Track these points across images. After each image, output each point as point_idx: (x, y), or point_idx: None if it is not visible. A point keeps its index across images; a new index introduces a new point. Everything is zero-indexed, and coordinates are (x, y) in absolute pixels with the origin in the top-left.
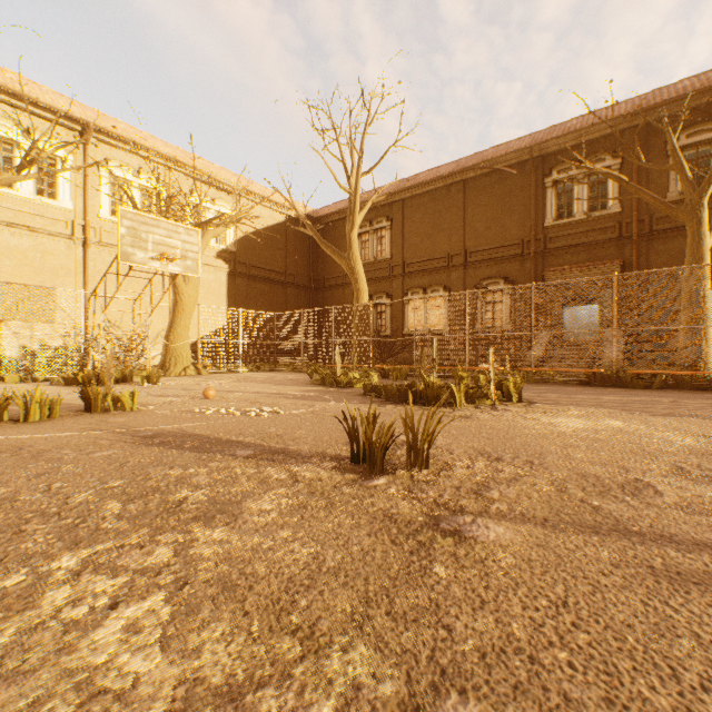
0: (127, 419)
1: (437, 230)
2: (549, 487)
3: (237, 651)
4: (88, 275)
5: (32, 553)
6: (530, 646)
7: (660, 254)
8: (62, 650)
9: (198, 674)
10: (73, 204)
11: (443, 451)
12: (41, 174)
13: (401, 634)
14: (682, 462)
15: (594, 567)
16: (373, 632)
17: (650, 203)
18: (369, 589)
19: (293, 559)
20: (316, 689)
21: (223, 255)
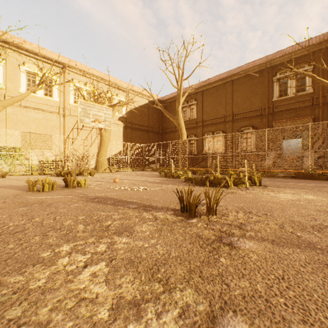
0: (83, 191)
1: (219, 104)
2: (275, 226)
3: (136, 287)
4: (65, 129)
5: (52, 244)
6: (265, 295)
7: None
8: (68, 281)
9: (121, 295)
10: (59, 99)
11: (223, 208)
12: (47, 87)
13: (206, 286)
14: None
15: (297, 263)
16: (193, 284)
17: None
18: (191, 266)
19: (157, 251)
20: (170, 304)
21: (121, 119)
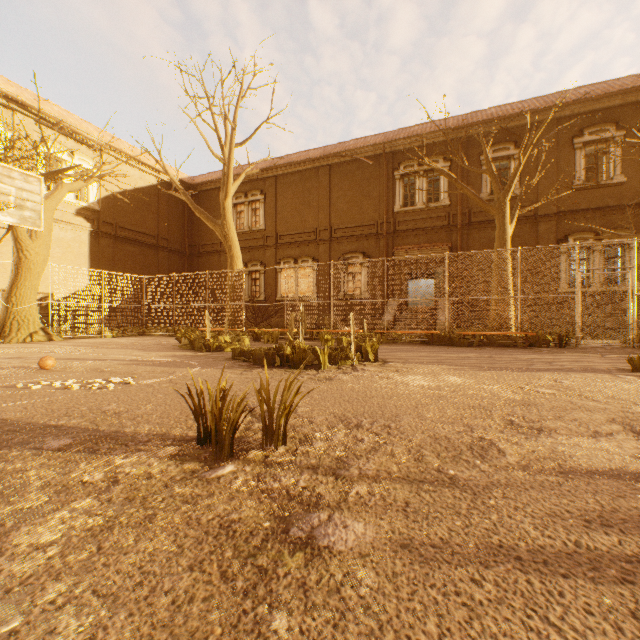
0: None
1: (307, 207)
2: (407, 457)
3: None
4: None
5: None
6: None
7: (476, 240)
8: None
9: None
10: None
11: (304, 420)
12: None
13: None
14: (511, 415)
15: (465, 573)
16: None
17: (471, 198)
18: None
19: None
20: None
21: (84, 212)
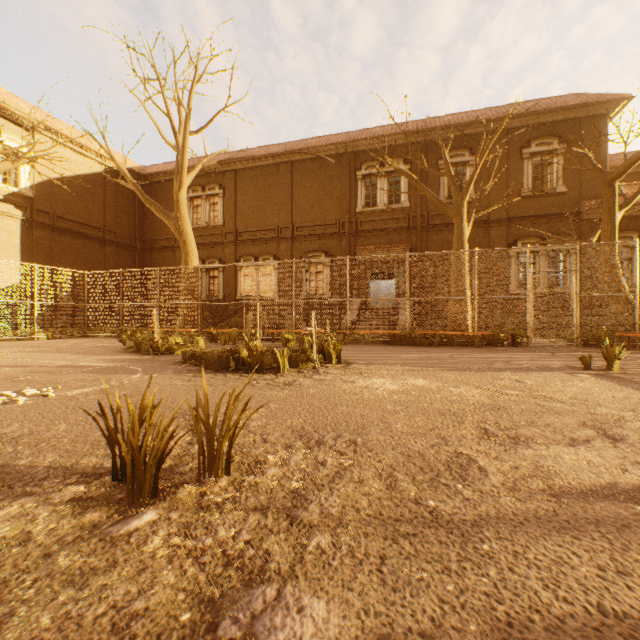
0: None
1: (268, 204)
2: (378, 485)
3: None
4: None
5: None
6: None
7: (434, 242)
8: None
9: None
10: None
11: (256, 437)
12: None
13: None
14: (483, 421)
15: None
16: None
17: (431, 199)
18: None
19: None
20: None
21: (14, 199)
